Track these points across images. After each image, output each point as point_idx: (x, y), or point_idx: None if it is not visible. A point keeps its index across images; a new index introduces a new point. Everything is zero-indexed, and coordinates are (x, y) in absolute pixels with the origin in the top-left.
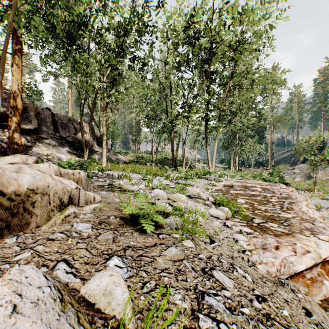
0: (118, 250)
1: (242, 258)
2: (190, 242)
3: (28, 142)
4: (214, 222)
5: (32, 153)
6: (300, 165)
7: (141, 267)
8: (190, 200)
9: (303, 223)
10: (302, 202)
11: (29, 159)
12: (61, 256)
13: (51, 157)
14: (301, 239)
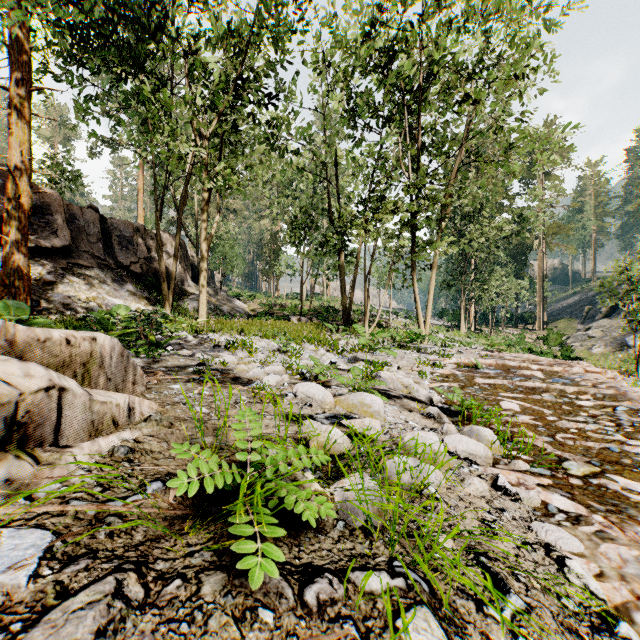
0: None
1: None
2: (432, 627)
3: (48, 273)
4: (469, 481)
5: (55, 297)
6: (603, 321)
7: None
8: (389, 405)
9: None
10: None
11: None
12: None
13: (94, 304)
14: None
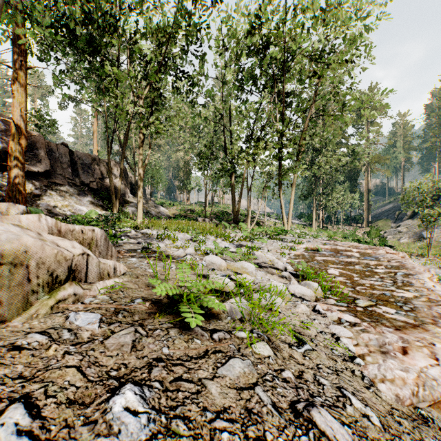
0: (138, 366)
1: (352, 371)
2: (266, 347)
3: (36, 189)
4: (298, 306)
5: (41, 205)
6: (408, 221)
7: (177, 406)
8: (260, 271)
9: (433, 307)
10: (422, 273)
11: (11, 209)
12: (23, 388)
13: (67, 209)
14: (439, 335)
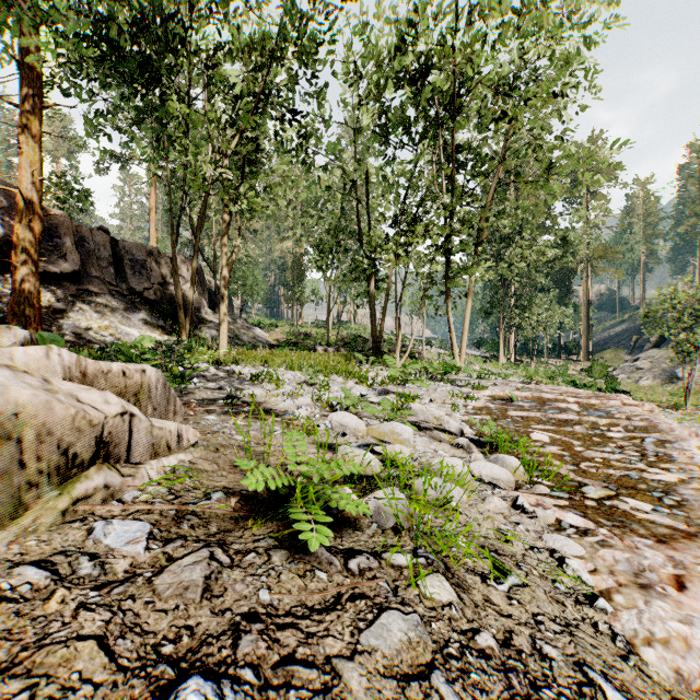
0: (215, 632)
1: (594, 625)
2: (444, 585)
3: (57, 301)
4: (489, 500)
5: (66, 326)
6: (652, 351)
7: None
8: (420, 436)
9: None
10: (687, 440)
11: (3, 336)
12: None
13: (107, 333)
14: None
